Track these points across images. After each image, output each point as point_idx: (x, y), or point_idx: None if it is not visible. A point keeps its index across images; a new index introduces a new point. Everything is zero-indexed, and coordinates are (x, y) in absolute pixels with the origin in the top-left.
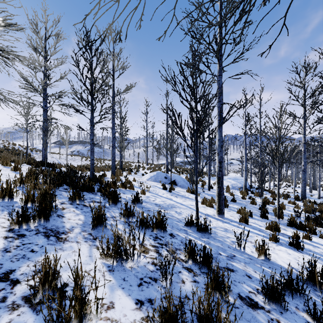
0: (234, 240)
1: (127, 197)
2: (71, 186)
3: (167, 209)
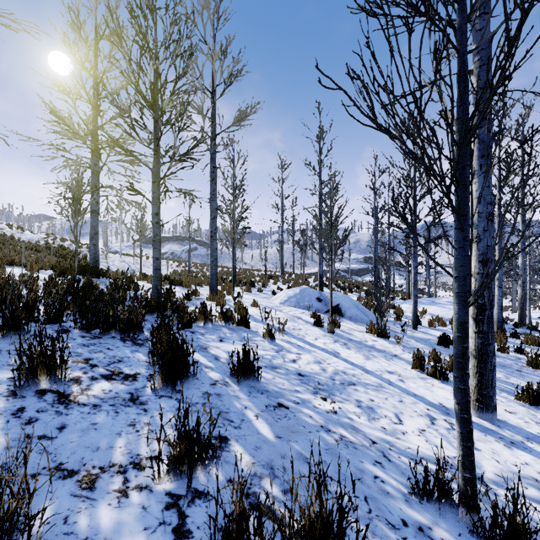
0: None
1: (227, 352)
2: (82, 324)
3: (333, 392)
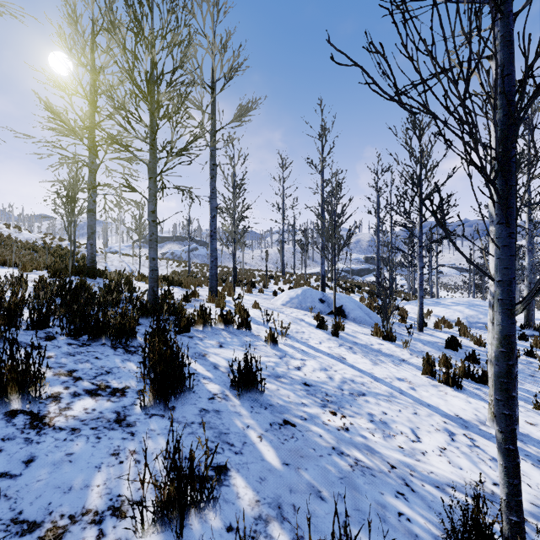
0: None
1: (226, 360)
2: (69, 330)
3: (342, 405)
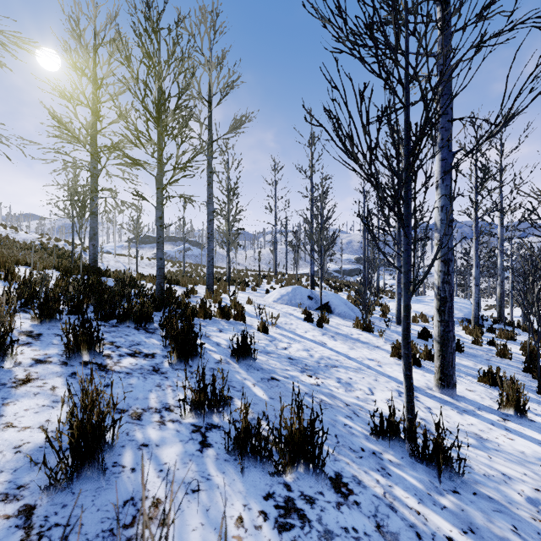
0: (532, 492)
1: (226, 340)
2: (101, 315)
3: (317, 372)
